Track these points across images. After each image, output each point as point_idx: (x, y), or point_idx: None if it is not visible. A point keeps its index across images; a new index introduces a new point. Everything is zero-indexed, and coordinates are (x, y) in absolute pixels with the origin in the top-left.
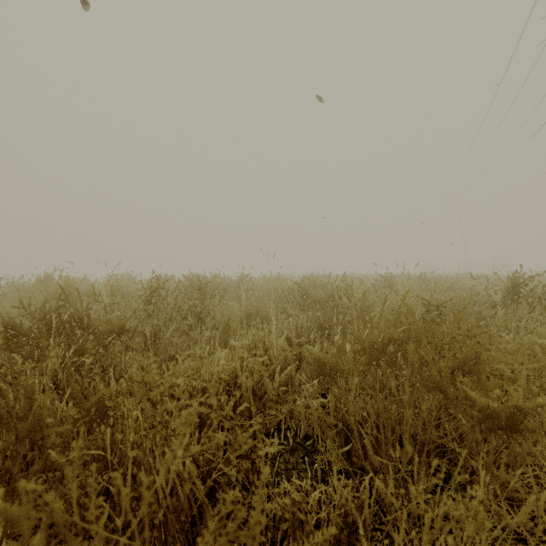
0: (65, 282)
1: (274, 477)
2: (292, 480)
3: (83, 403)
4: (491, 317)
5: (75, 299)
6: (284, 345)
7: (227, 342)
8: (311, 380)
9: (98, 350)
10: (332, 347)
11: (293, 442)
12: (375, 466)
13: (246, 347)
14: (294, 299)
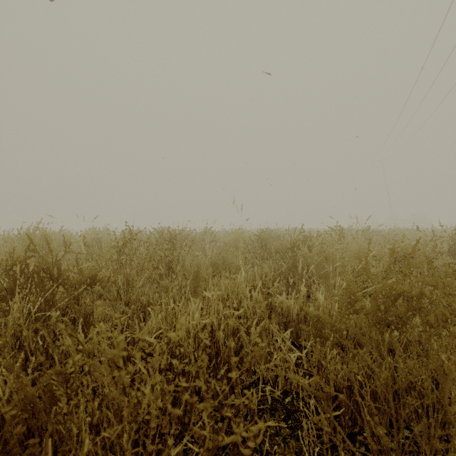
0: (42, 233)
1: (257, 446)
2: (277, 451)
3: (24, 388)
4: (443, 267)
5: (52, 249)
6: (258, 297)
7: (196, 290)
8: (280, 328)
9: (70, 300)
10: (300, 296)
11: (270, 399)
12: (385, 446)
13: (218, 297)
14: (254, 249)
